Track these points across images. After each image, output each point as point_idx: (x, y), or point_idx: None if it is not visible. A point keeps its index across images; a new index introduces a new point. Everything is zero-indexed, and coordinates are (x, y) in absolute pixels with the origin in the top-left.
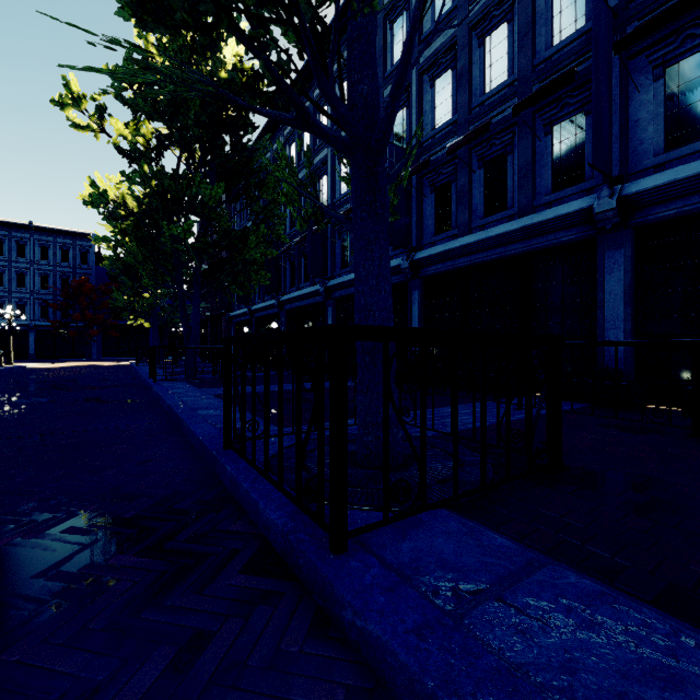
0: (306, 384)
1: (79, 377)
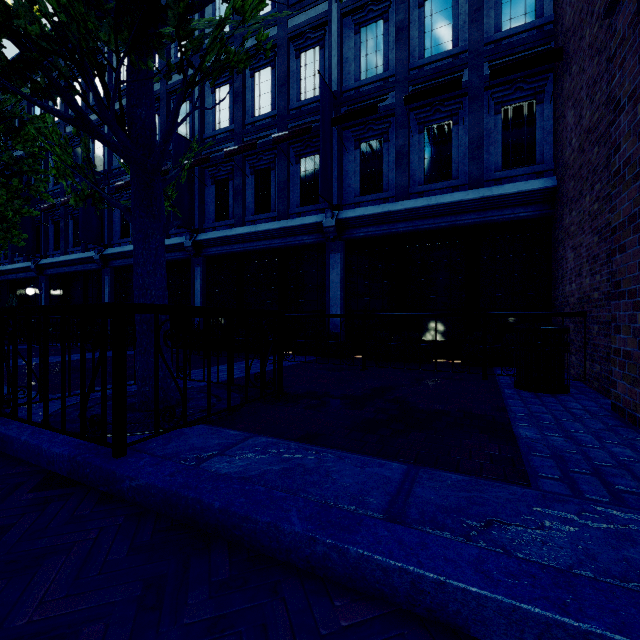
0: (78, 355)
1: None
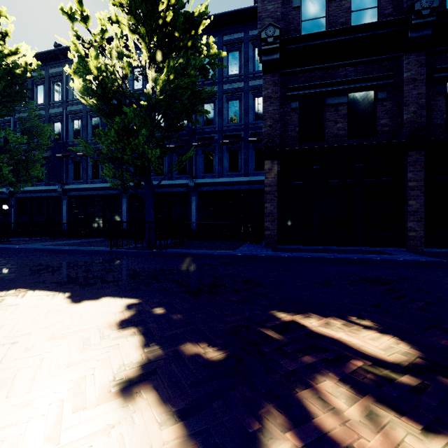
0: (74, 241)
1: None
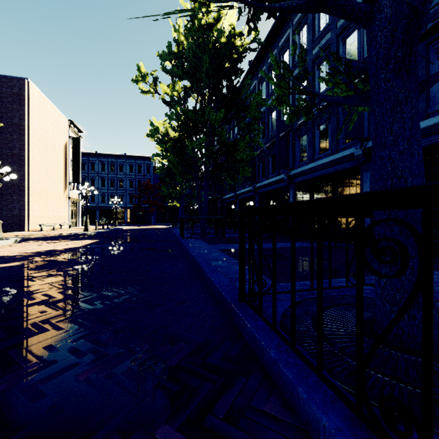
0: (279, 244)
1: (145, 235)
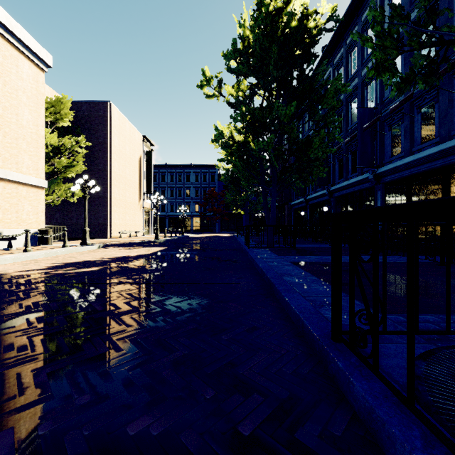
0: (365, 257)
1: (210, 243)
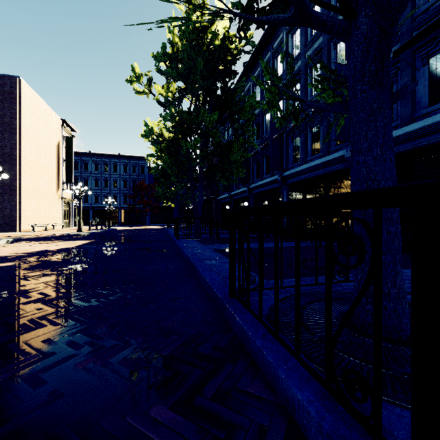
0: (272, 243)
1: (139, 235)
